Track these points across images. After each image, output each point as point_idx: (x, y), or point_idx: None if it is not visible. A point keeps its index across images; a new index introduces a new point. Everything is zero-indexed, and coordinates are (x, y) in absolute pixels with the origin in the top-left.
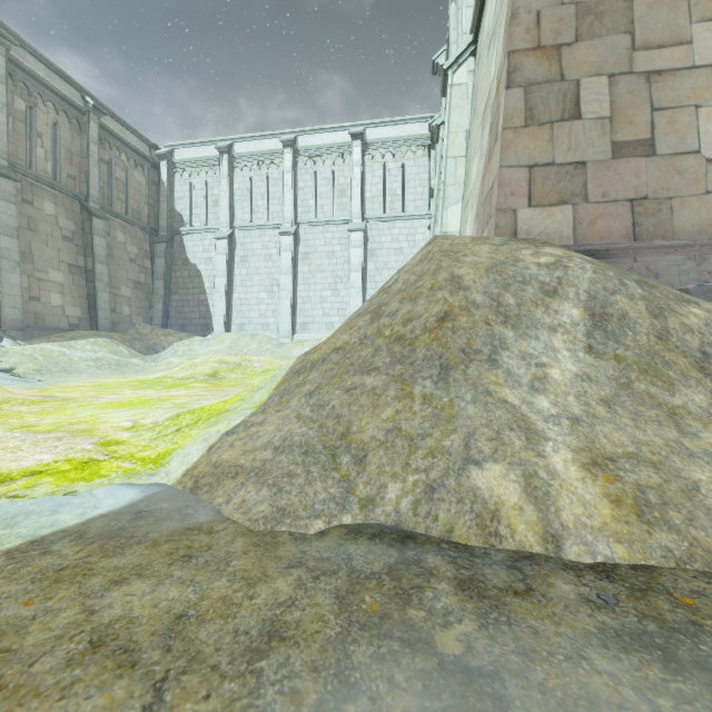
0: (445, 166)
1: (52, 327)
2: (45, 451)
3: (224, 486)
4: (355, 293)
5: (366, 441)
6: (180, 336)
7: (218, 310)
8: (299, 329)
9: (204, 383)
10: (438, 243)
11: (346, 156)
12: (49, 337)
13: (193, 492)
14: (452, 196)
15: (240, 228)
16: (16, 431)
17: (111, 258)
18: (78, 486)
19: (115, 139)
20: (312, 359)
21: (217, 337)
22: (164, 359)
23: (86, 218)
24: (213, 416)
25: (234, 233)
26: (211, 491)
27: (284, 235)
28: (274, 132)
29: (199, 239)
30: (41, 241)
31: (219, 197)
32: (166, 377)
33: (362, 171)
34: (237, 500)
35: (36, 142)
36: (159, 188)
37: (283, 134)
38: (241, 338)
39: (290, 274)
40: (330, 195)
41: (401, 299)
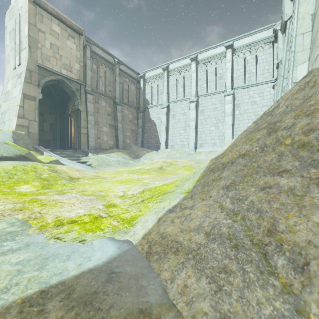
0: (295, 41)
1: (104, 148)
2: (82, 207)
3: (168, 260)
4: (228, 127)
5: (301, 244)
6: (147, 151)
7: (162, 139)
8: (199, 147)
9: (156, 172)
10: (316, 75)
11: (223, 58)
12: (103, 152)
13: (147, 256)
14: (300, 59)
15: (172, 102)
16: (78, 193)
17: (123, 121)
18: (87, 236)
19: (124, 73)
20: (222, 162)
21: (162, 151)
22: (141, 161)
23: (115, 106)
24: (160, 194)
25: (169, 105)
26: (159, 261)
27: (191, 102)
28: (186, 56)
29: (155, 109)
30: (101, 116)
31: (163, 90)
32: (141, 168)
33: (231, 64)
34: (179, 281)
35: (99, 80)
36: (140, 90)
37: (191, 55)
38: (172, 151)
39: (194, 120)
40: (214, 79)
41: (294, 116)
